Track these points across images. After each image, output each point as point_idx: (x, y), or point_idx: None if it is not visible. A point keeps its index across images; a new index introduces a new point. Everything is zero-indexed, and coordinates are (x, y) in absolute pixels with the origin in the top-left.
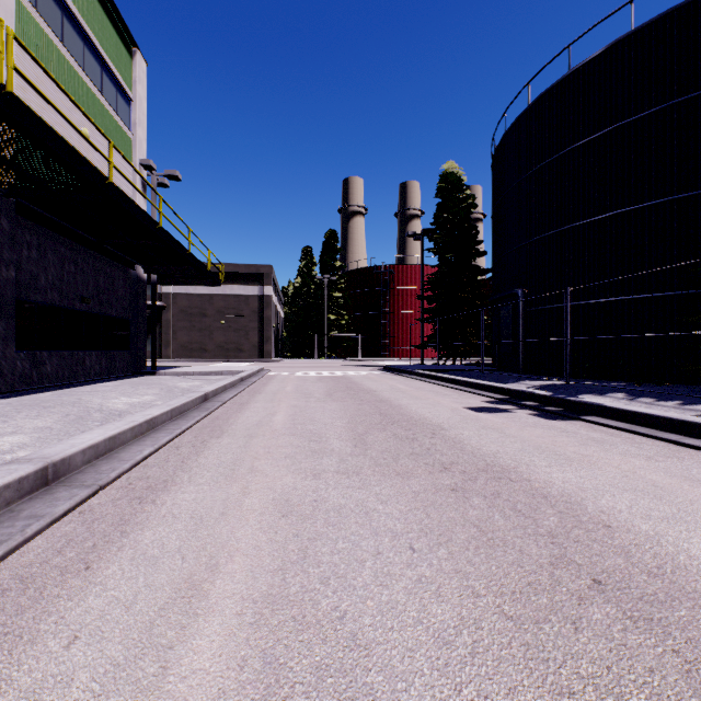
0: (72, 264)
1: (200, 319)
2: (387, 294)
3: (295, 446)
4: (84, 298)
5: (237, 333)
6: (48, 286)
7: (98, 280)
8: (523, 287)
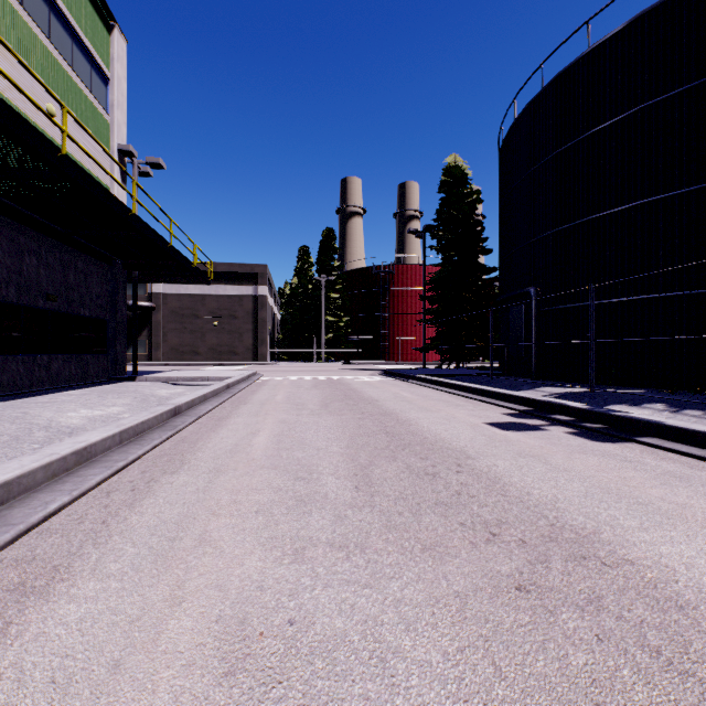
0: (34, 256)
1: (192, 320)
2: (386, 295)
3: (274, 489)
4: (49, 295)
5: (230, 335)
6: (2, 280)
7: (66, 276)
8: (535, 285)
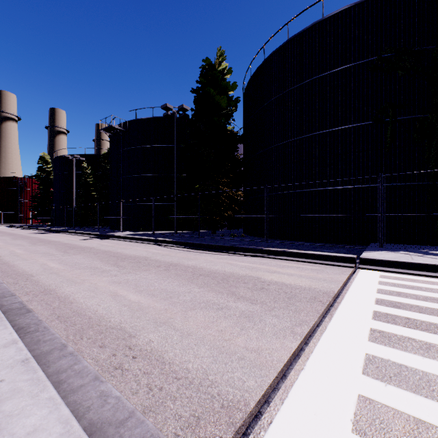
0: None
1: None
2: (23, 191)
3: None
4: None
5: None
6: None
7: None
8: (56, 203)
